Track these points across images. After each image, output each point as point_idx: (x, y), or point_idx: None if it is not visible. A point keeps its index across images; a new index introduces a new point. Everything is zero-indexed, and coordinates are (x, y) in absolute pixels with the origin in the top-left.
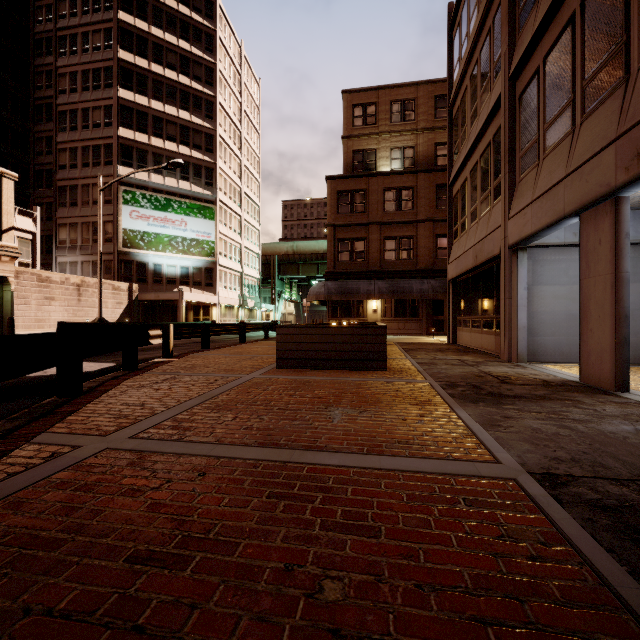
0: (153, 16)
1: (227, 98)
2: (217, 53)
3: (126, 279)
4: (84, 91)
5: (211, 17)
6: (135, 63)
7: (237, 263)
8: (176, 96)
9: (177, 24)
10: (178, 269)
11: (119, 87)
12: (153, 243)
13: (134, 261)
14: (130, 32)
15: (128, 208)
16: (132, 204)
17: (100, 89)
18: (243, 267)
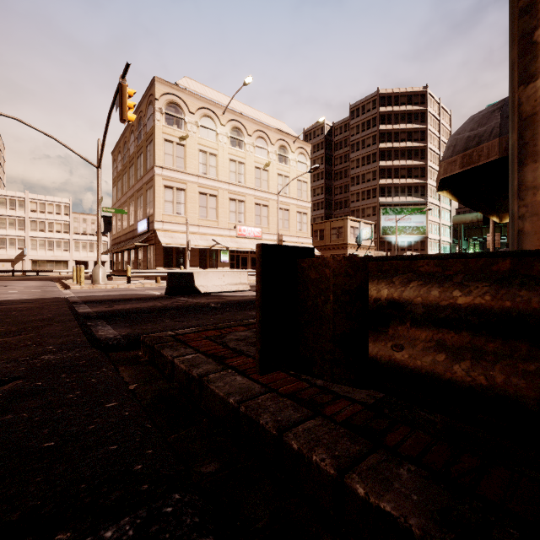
0: (394, 119)
1: (431, 141)
2: (427, 121)
3: (382, 250)
4: (362, 166)
5: (423, 103)
6: (386, 147)
7: (437, 235)
8: (405, 154)
9: (405, 117)
10: (406, 243)
11: (379, 161)
12: (394, 231)
13: (385, 241)
14: (384, 133)
15: (383, 217)
16: (385, 214)
17: (370, 164)
18: (440, 237)
